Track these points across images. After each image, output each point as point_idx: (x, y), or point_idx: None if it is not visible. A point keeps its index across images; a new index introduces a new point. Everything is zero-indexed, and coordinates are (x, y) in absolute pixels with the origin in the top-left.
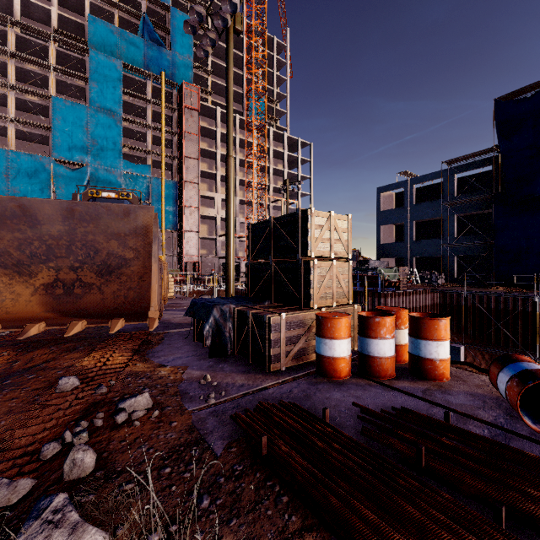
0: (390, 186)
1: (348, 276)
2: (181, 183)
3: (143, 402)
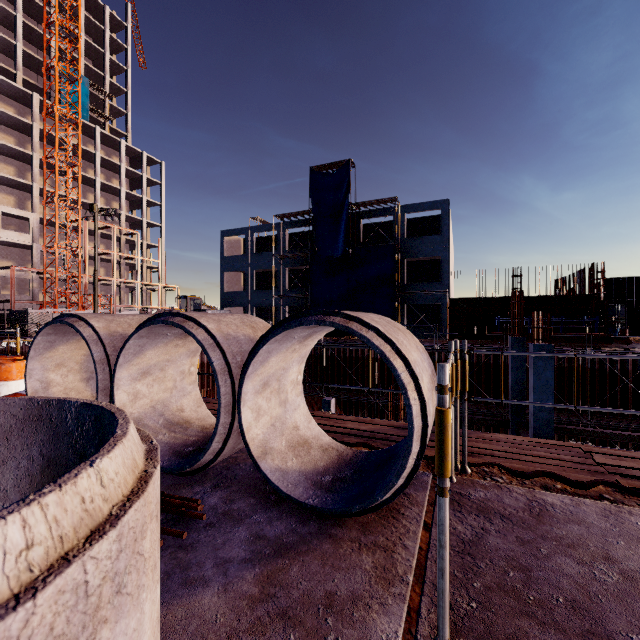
0: (233, 230)
1: None
2: None
3: None
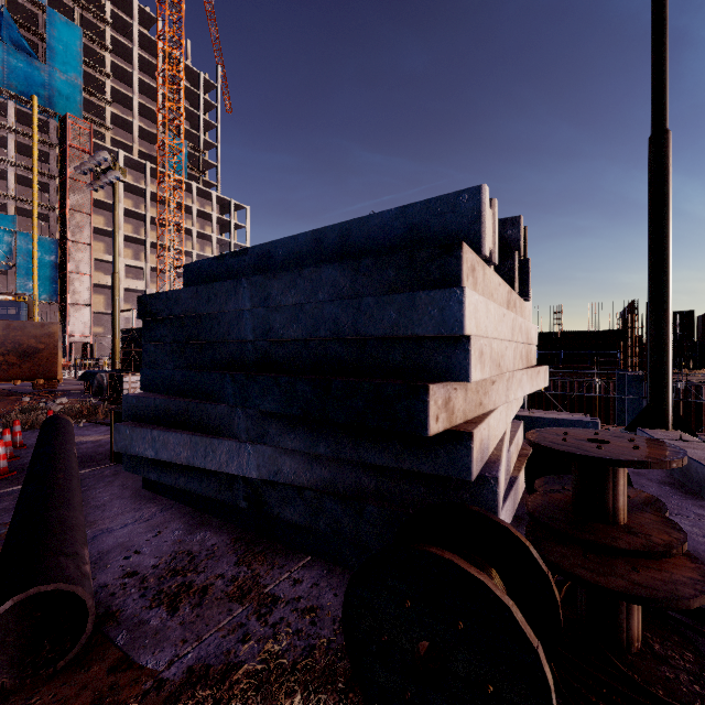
0: None
1: None
2: (65, 242)
3: (65, 399)
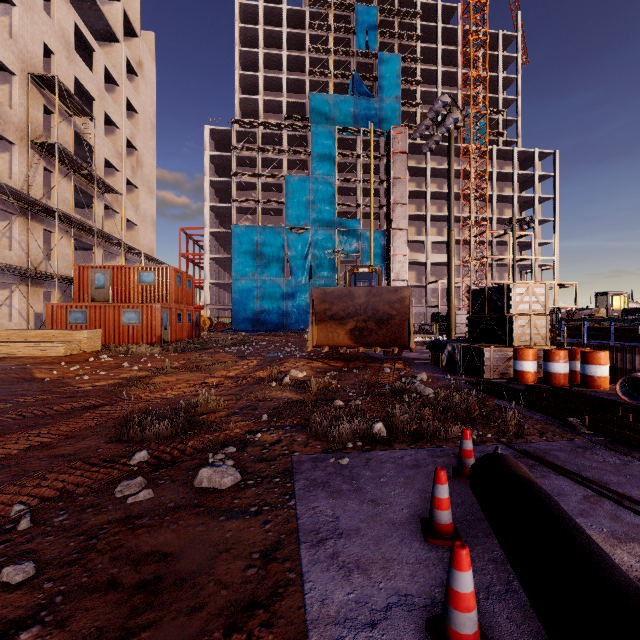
0: None
1: (546, 326)
2: (389, 231)
3: (424, 376)
